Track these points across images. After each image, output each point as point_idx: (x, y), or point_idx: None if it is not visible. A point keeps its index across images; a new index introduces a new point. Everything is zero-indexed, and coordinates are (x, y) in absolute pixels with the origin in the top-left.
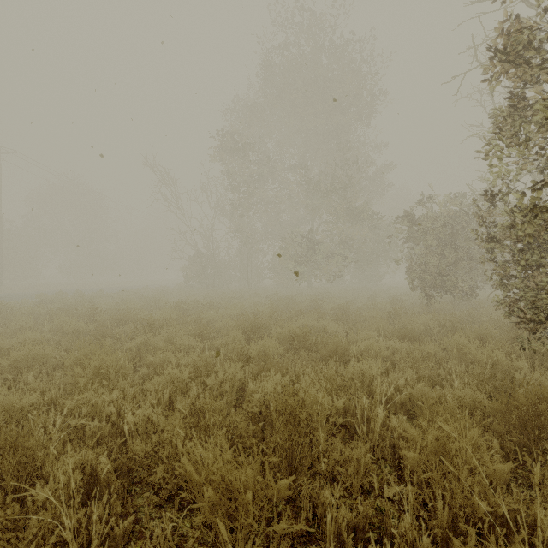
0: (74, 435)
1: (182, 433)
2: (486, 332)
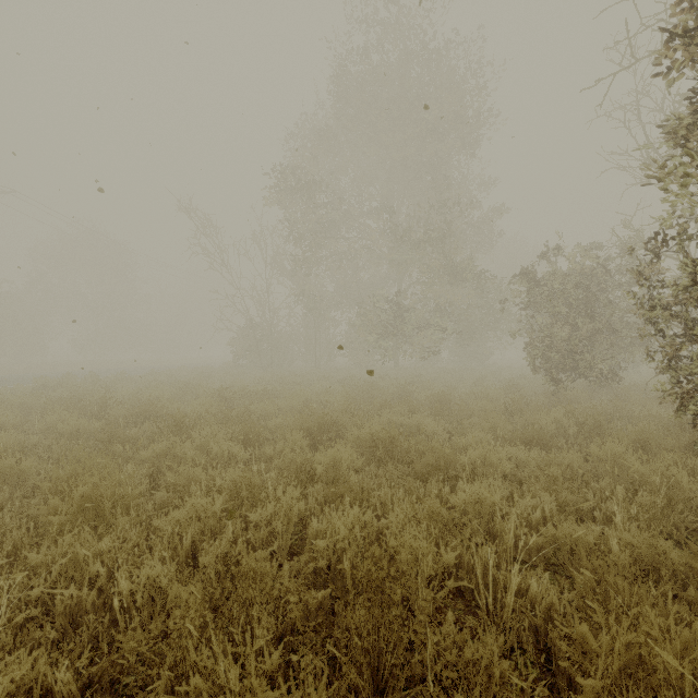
0: (38, 610)
1: (195, 632)
2: (648, 436)
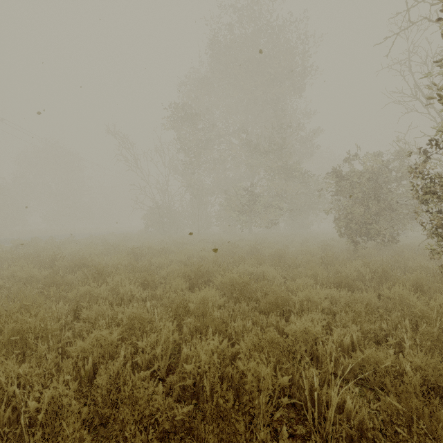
0: None
1: None
2: (422, 281)
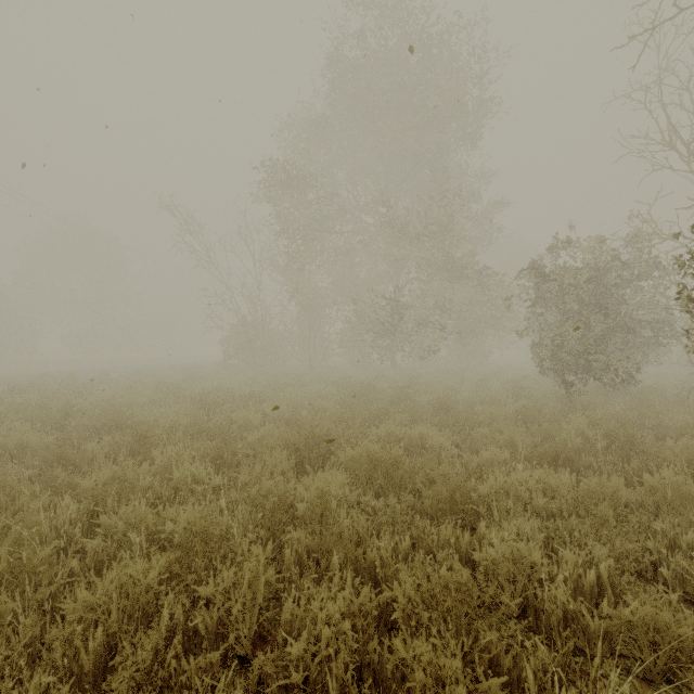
0: None
1: None
2: None
